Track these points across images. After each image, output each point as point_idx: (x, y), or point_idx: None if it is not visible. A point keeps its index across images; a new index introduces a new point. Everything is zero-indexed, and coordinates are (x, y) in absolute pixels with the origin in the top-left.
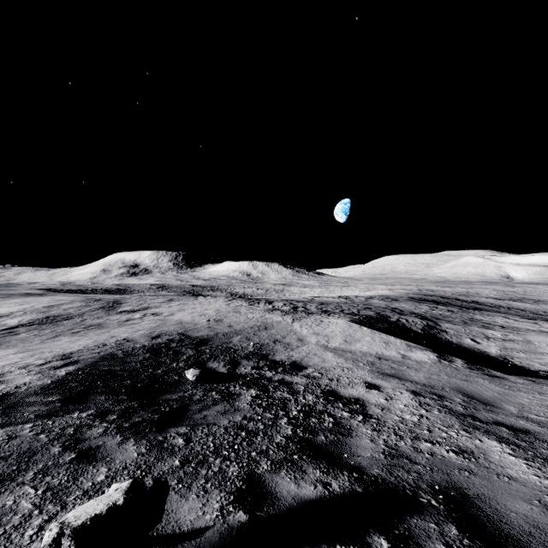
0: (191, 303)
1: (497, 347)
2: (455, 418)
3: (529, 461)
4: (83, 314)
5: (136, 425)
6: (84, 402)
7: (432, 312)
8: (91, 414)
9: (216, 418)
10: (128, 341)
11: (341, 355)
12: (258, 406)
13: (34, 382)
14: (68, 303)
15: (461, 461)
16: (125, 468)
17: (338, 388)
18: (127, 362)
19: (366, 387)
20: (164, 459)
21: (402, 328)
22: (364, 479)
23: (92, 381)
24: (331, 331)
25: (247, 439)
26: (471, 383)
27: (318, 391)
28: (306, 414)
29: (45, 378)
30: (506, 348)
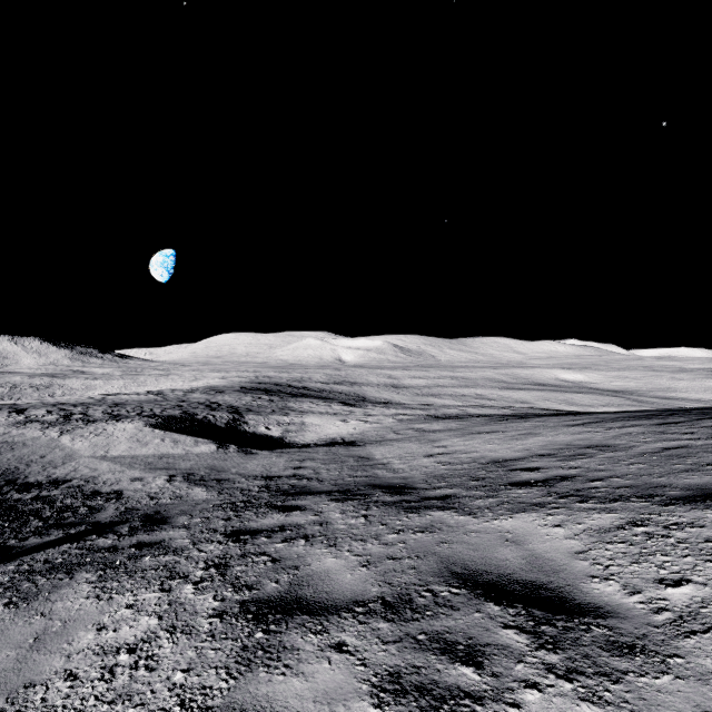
0: None
1: (282, 431)
2: (188, 483)
3: (211, 491)
4: None
5: None
6: None
7: (253, 403)
8: None
9: None
10: None
11: (119, 462)
12: (3, 521)
13: None
14: None
15: (172, 502)
16: None
17: (102, 488)
18: None
19: (130, 481)
20: None
21: (205, 425)
22: (97, 524)
23: None
24: (115, 440)
25: None
26: (226, 461)
27: (80, 495)
28: (62, 512)
29: None
30: (287, 431)
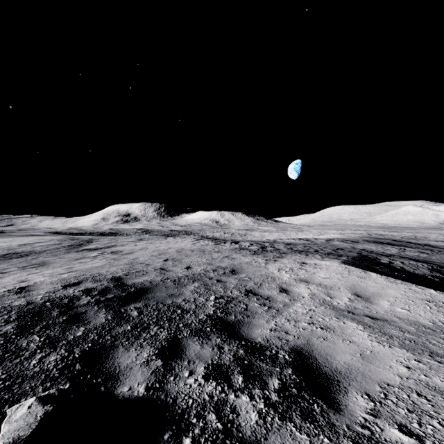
0: (158, 242)
1: None
2: None
3: None
4: (43, 252)
5: None
6: None
7: (406, 253)
8: None
9: None
10: (20, 291)
11: (383, 333)
12: None
13: None
14: (44, 241)
15: None
16: None
17: None
18: None
19: None
20: None
21: (405, 272)
22: None
23: None
24: (326, 278)
25: None
26: None
27: None
28: None
29: None
30: None
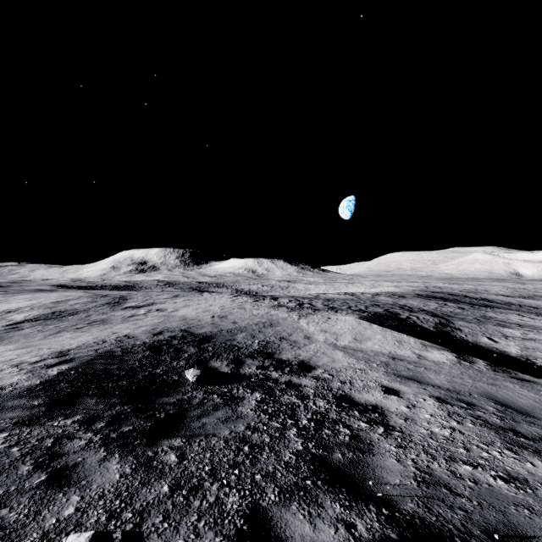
0: (196, 299)
1: (518, 346)
2: (493, 432)
3: None
4: (88, 310)
5: (125, 436)
6: (72, 406)
7: (442, 309)
8: (76, 421)
9: (216, 427)
10: (129, 337)
11: (351, 355)
12: (263, 412)
13: (22, 382)
14: (75, 299)
15: (515, 493)
16: (101, 497)
17: (352, 392)
18: (125, 360)
19: (383, 392)
20: (151, 483)
21: (413, 325)
22: (397, 518)
23: (85, 381)
24: (340, 329)
25: (251, 456)
26: (500, 387)
27: (330, 396)
28: (318, 424)
29: (35, 377)
30: (527, 348)
